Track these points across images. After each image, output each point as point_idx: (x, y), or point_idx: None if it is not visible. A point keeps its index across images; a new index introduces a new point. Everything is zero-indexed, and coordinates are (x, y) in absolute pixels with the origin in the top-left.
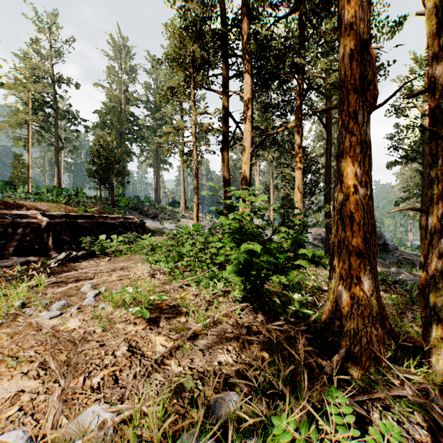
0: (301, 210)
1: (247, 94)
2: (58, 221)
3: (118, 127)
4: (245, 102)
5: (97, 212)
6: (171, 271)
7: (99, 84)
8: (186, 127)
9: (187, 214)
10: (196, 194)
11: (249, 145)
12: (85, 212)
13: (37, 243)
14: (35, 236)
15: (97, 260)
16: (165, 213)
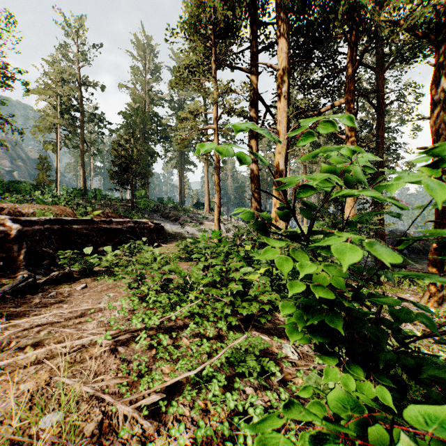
0: (354, 212)
1: (282, 64)
2: (38, 228)
3: (141, 127)
4: (279, 75)
5: (104, 215)
6: (159, 328)
7: (123, 85)
8: (210, 124)
9: (211, 217)
10: (218, 192)
11: (284, 128)
12: (86, 215)
13: (4, 258)
14: (2, 249)
15: (68, 288)
16: (187, 215)
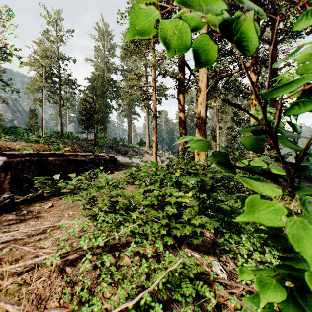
0: None
1: None
2: (20, 159)
3: (101, 88)
4: None
5: (73, 150)
6: (105, 245)
7: (89, 59)
8: None
9: (150, 151)
10: (155, 133)
11: (205, 85)
12: (59, 150)
13: None
14: None
15: (38, 207)
16: (133, 150)
